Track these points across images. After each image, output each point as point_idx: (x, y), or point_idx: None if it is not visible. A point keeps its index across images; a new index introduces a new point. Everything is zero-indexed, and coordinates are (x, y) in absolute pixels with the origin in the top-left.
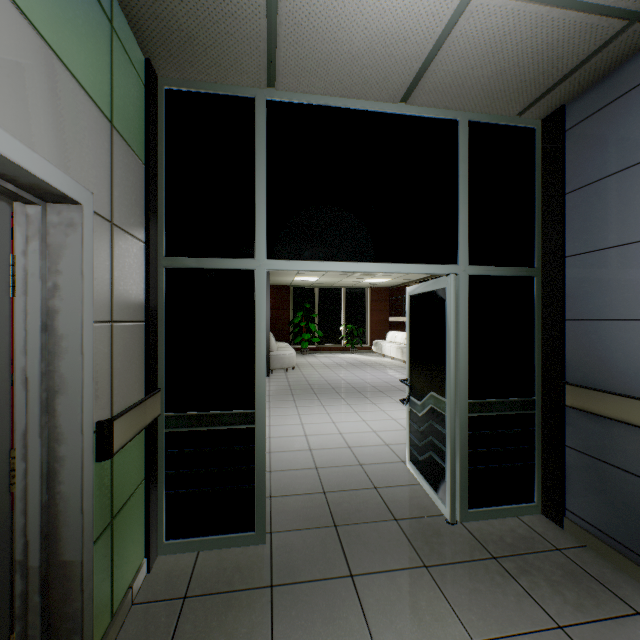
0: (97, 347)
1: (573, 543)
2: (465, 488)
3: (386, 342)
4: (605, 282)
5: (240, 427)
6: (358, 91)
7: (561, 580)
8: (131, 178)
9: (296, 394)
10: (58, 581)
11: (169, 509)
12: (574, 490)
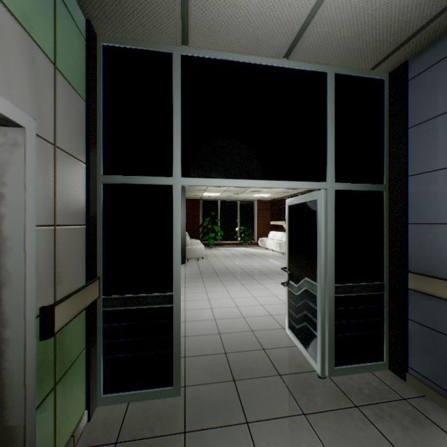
0: (41, 246)
1: (415, 394)
2: (332, 351)
3: (268, 239)
4: (441, 195)
5: (161, 306)
6: (251, 48)
7: (409, 425)
8: (73, 111)
9: (204, 277)
10: (4, 443)
11: (106, 370)
12: (415, 353)
